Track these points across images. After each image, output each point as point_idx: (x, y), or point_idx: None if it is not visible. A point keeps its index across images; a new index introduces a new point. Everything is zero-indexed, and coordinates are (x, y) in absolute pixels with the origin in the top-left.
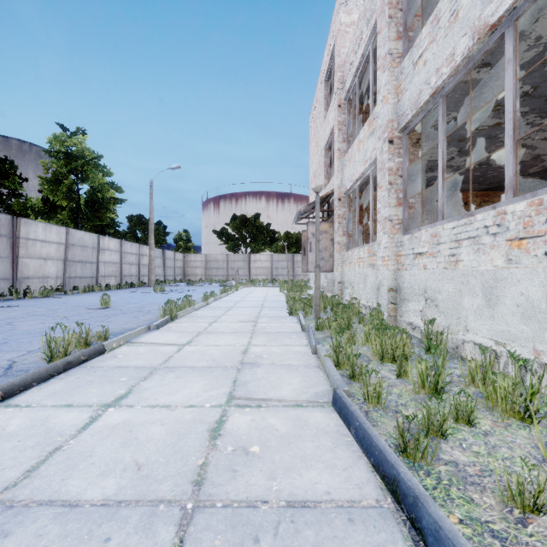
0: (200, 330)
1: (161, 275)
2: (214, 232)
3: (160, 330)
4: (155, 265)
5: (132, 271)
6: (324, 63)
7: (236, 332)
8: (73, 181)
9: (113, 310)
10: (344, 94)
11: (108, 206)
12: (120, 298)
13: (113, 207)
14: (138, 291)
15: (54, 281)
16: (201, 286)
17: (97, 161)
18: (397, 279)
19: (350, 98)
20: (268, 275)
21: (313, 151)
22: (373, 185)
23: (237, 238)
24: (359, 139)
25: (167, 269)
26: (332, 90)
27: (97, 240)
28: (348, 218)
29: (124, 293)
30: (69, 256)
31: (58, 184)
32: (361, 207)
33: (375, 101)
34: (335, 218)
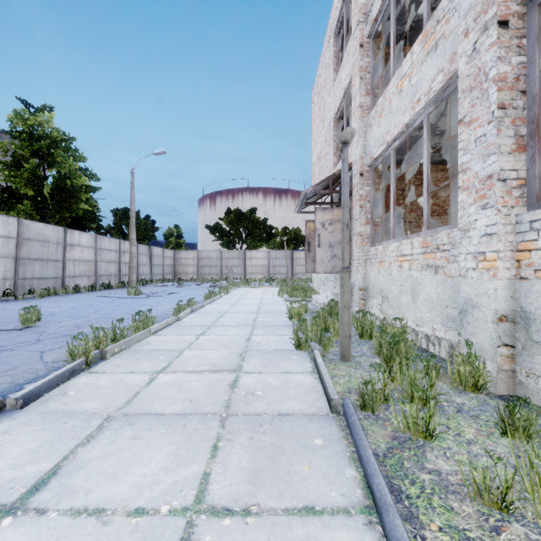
0: (117, 405)
1: (148, 274)
2: (207, 227)
3: (20, 412)
4: (139, 263)
5: (111, 270)
6: (333, 12)
7: (188, 413)
8: (36, 165)
9: (28, 334)
10: (369, 27)
11: (78, 195)
12: (72, 307)
13: (85, 196)
14: (109, 294)
15: (0, 284)
16: (189, 287)
17: (66, 144)
18: (518, 298)
19: (377, 34)
20: (265, 274)
21: (317, 129)
22: (409, 153)
23: (231, 233)
24: (400, 75)
25: (154, 267)
26: (346, 40)
27: (63, 234)
28: (373, 200)
29: (89, 298)
30: (23, 253)
31: (18, 168)
32: (388, 186)
33: (408, 42)
34: (354, 201)
